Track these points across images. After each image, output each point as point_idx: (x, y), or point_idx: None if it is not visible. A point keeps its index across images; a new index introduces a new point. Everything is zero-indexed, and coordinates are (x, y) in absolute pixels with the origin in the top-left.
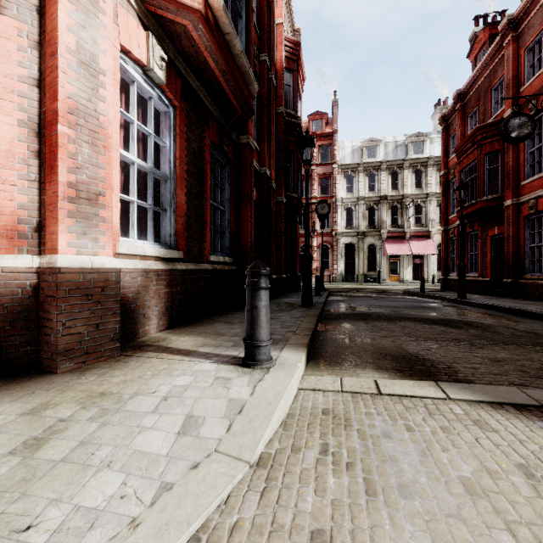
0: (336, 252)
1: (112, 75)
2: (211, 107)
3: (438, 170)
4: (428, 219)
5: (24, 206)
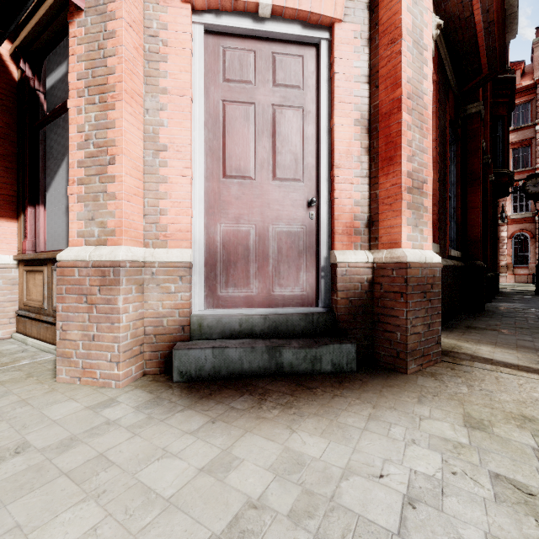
0: None
1: (430, 49)
2: (450, 76)
3: None
4: None
5: (358, 203)
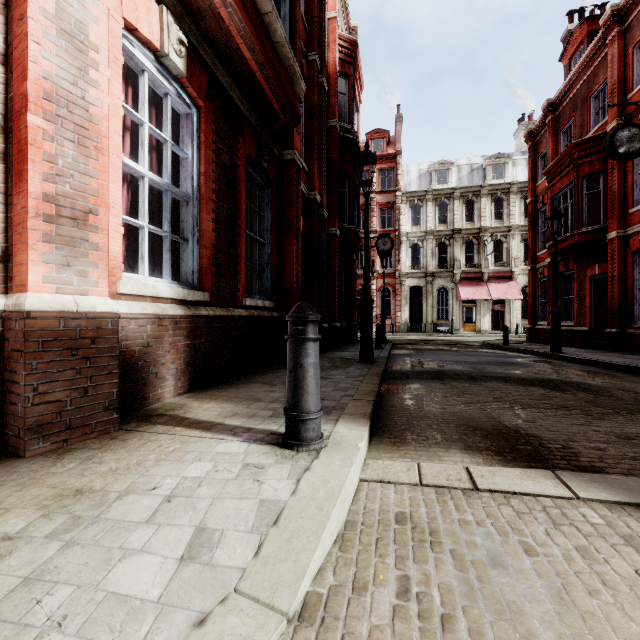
0: (400, 296)
1: (108, 52)
2: (247, 112)
3: (522, 198)
4: (510, 257)
5: None
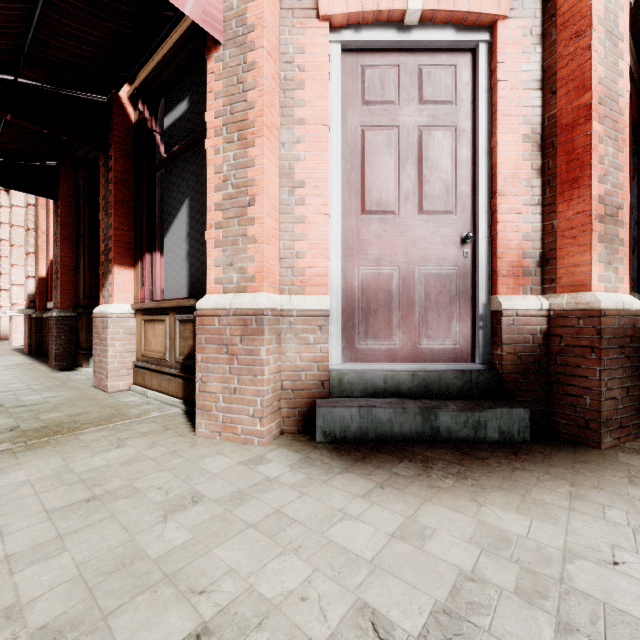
0: None
1: (627, 37)
2: (634, 66)
3: None
4: None
5: (527, 237)
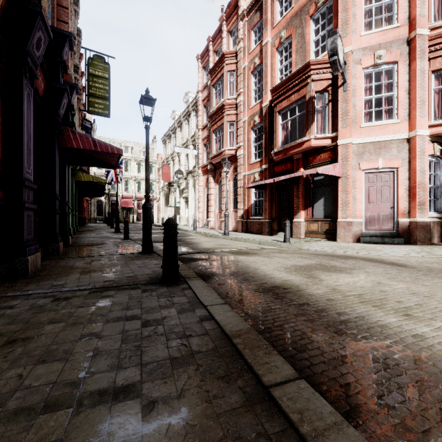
0: None
1: (427, 170)
2: None
3: None
4: None
5: (405, 207)
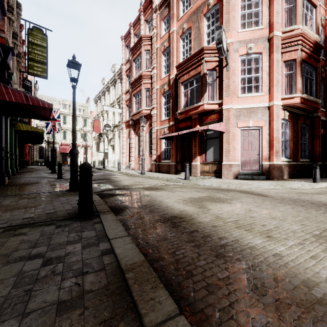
0: None
1: (280, 129)
2: (300, 113)
3: None
4: None
5: (266, 154)
